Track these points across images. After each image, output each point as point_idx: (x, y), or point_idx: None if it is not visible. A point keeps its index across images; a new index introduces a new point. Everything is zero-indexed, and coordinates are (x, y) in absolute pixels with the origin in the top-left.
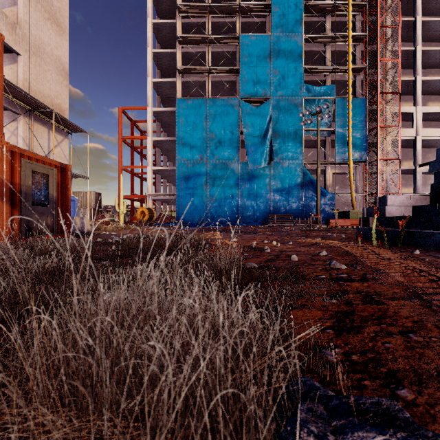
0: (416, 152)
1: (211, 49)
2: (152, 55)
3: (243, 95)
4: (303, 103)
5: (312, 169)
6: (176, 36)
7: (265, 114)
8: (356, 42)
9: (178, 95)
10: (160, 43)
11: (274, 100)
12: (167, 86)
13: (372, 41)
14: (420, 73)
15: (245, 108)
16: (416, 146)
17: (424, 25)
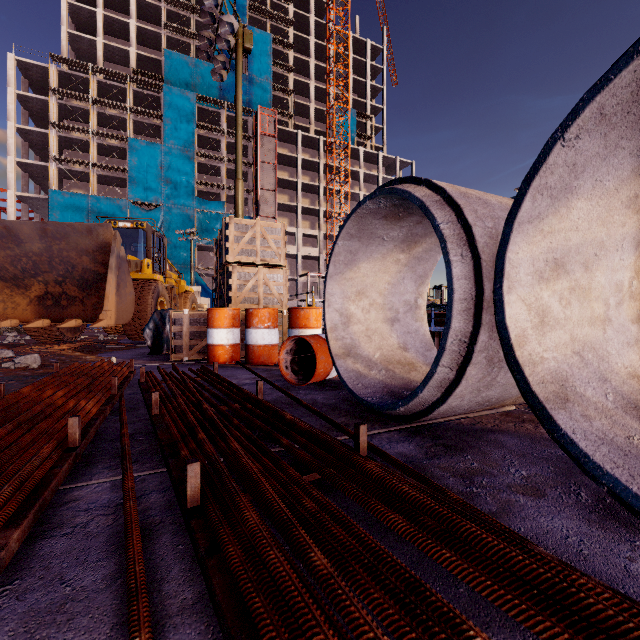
0: (298, 265)
1: (97, 140)
2: (16, 129)
3: (132, 198)
4: (196, 214)
5: (209, 273)
6: (49, 122)
7: (156, 220)
8: (248, 166)
9: (53, 183)
10: (29, 111)
11: (166, 207)
12: (38, 168)
13: (257, 171)
14: (300, 202)
15: (134, 211)
16: (298, 260)
17: (307, 162)
